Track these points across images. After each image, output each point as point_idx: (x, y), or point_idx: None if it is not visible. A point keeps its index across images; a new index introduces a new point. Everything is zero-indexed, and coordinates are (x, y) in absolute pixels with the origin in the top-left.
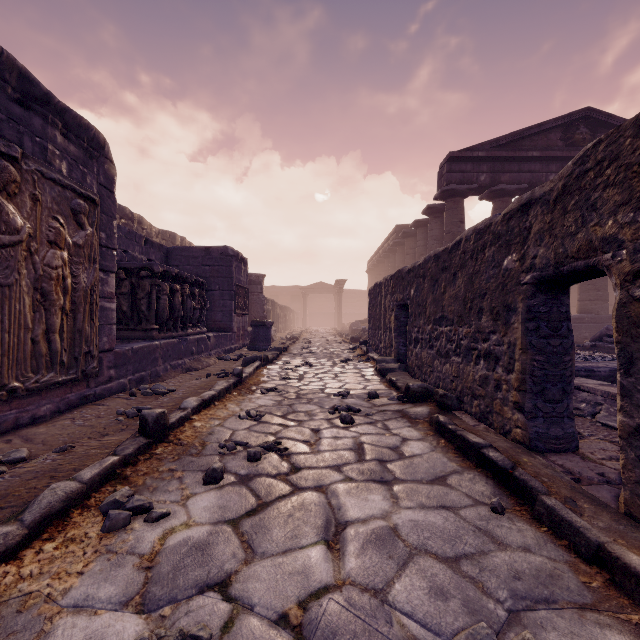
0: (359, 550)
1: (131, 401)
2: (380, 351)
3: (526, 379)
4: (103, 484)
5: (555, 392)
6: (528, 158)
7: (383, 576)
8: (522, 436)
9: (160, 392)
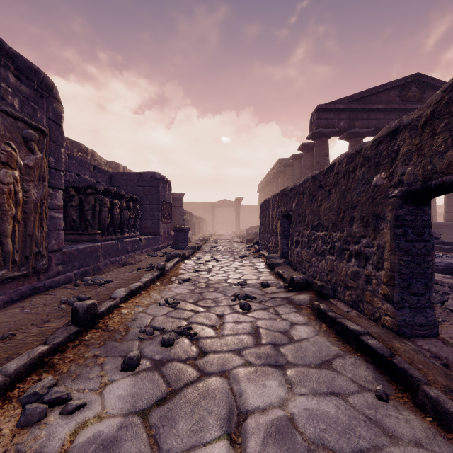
0: (260, 447)
1: (74, 291)
2: (268, 249)
3: (395, 276)
4: (29, 373)
5: (419, 287)
6: (375, 109)
7: None
8: (391, 323)
9: (99, 283)
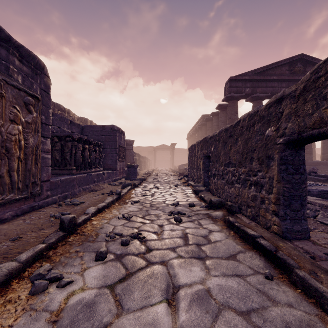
0: (187, 307)
1: (59, 209)
2: (194, 180)
3: (280, 198)
4: (34, 262)
5: (297, 205)
6: (271, 80)
7: (203, 326)
8: (278, 230)
9: (75, 203)
